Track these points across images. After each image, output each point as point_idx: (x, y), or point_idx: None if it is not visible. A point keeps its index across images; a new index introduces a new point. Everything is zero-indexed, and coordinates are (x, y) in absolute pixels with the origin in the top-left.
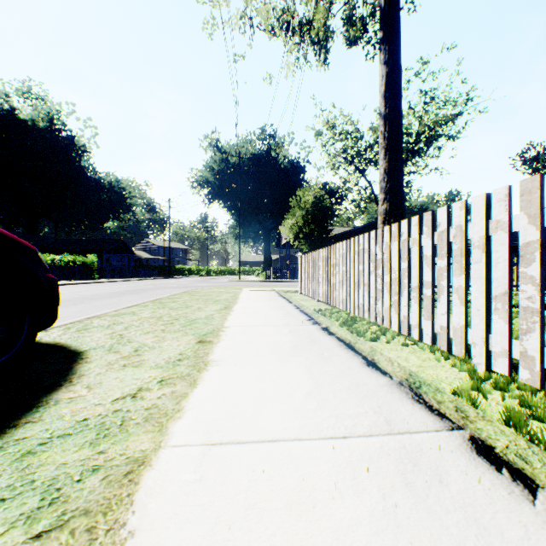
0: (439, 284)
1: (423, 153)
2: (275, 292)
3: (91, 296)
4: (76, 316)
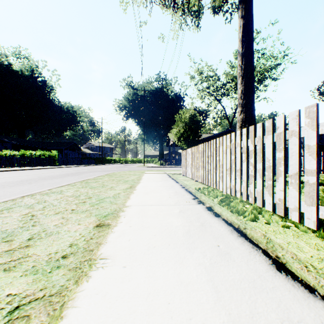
0: None
1: (256, 88)
2: (166, 174)
3: (45, 177)
4: (22, 193)
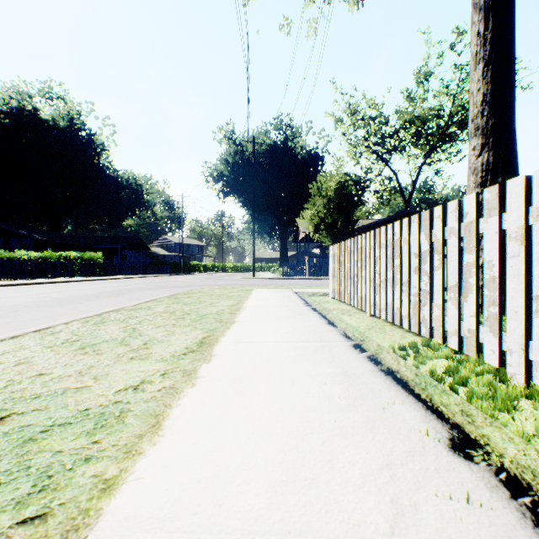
0: None
1: (455, 137)
2: (297, 296)
3: (47, 300)
4: None
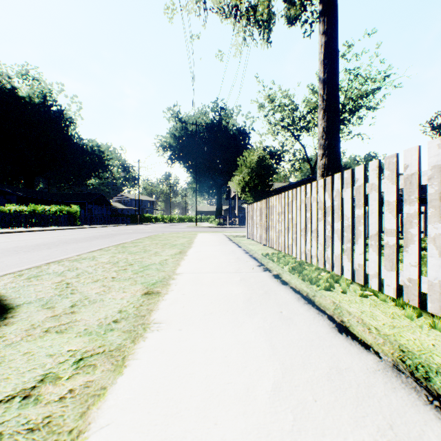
0: (407, 232)
1: (348, 121)
2: (226, 237)
3: (67, 240)
4: (43, 259)
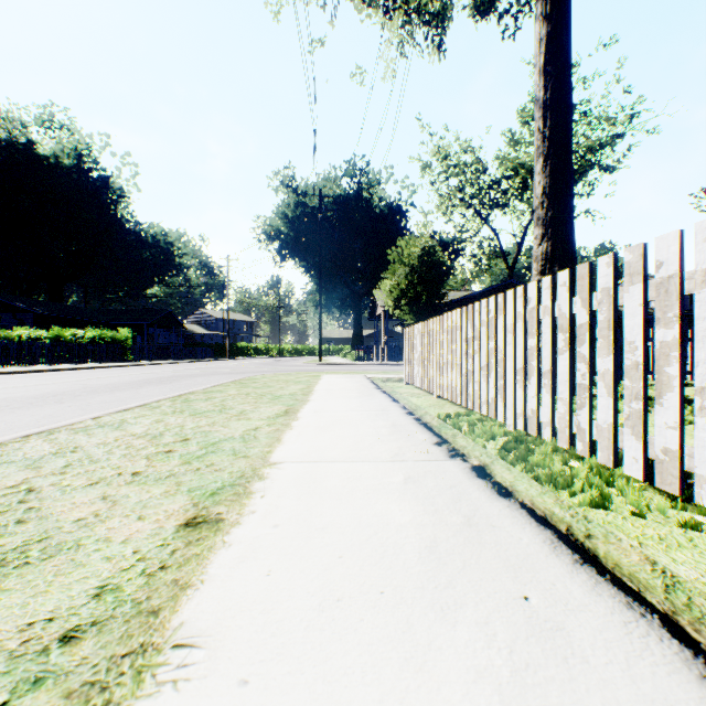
0: None
1: None
2: (370, 381)
3: (99, 387)
4: (34, 425)
